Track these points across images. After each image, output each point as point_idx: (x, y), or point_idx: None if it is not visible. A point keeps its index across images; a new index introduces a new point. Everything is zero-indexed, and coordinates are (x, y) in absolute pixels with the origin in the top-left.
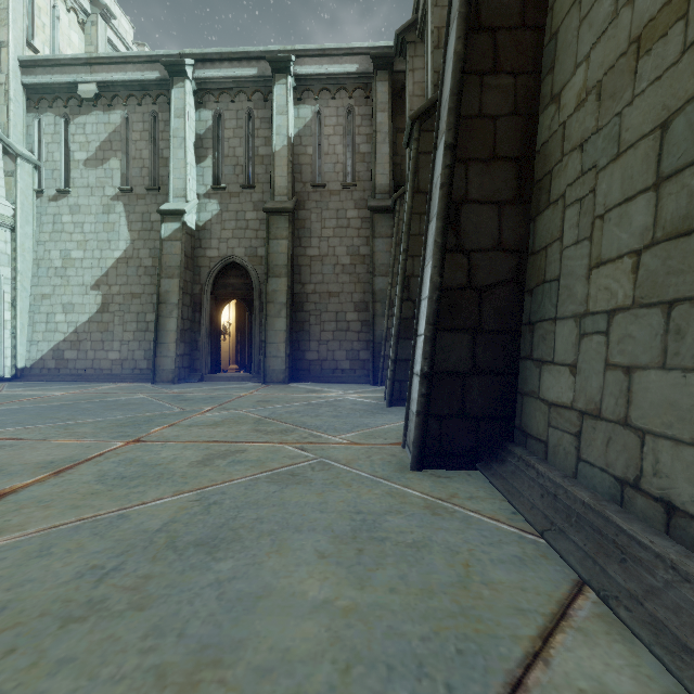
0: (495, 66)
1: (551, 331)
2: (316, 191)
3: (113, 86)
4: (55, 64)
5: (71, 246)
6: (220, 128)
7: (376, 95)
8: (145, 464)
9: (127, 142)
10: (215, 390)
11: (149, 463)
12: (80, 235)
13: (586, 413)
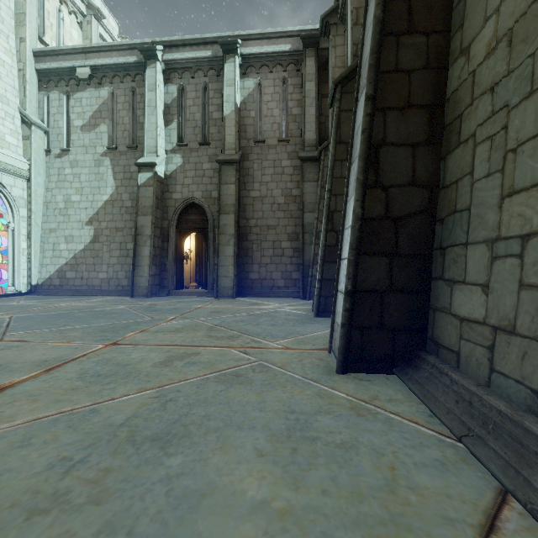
0: (409, 27)
1: (462, 254)
2: (257, 146)
3: (102, 68)
4: (59, 53)
5: (71, 192)
6: (183, 98)
7: (305, 68)
8: (118, 364)
9: (113, 111)
10: (178, 303)
11: (121, 363)
12: (78, 184)
13: (499, 329)
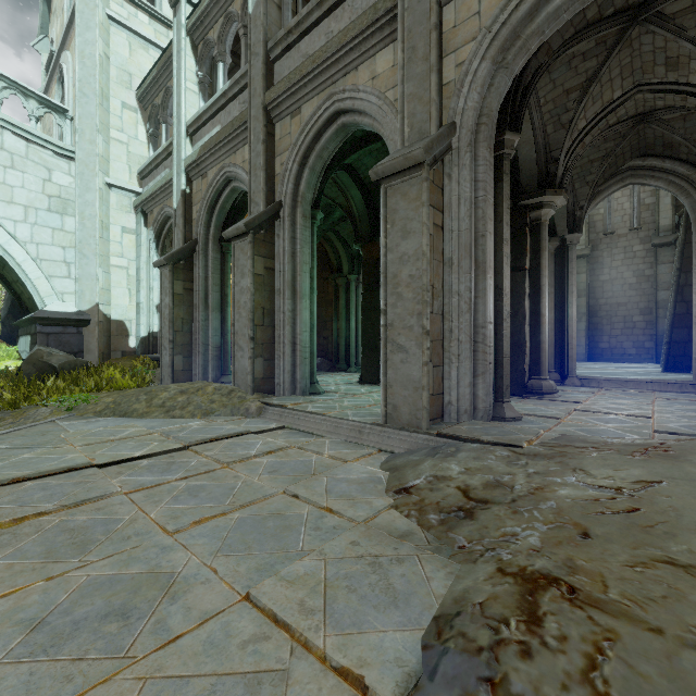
0: None
1: None
2: (606, 237)
3: None
4: None
5: None
6: None
7: None
8: None
9: None
10: None
11: None
12: None
13: None
